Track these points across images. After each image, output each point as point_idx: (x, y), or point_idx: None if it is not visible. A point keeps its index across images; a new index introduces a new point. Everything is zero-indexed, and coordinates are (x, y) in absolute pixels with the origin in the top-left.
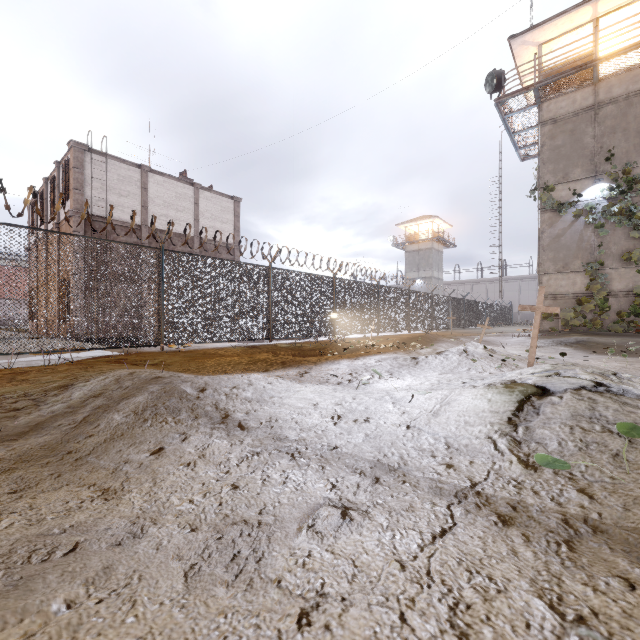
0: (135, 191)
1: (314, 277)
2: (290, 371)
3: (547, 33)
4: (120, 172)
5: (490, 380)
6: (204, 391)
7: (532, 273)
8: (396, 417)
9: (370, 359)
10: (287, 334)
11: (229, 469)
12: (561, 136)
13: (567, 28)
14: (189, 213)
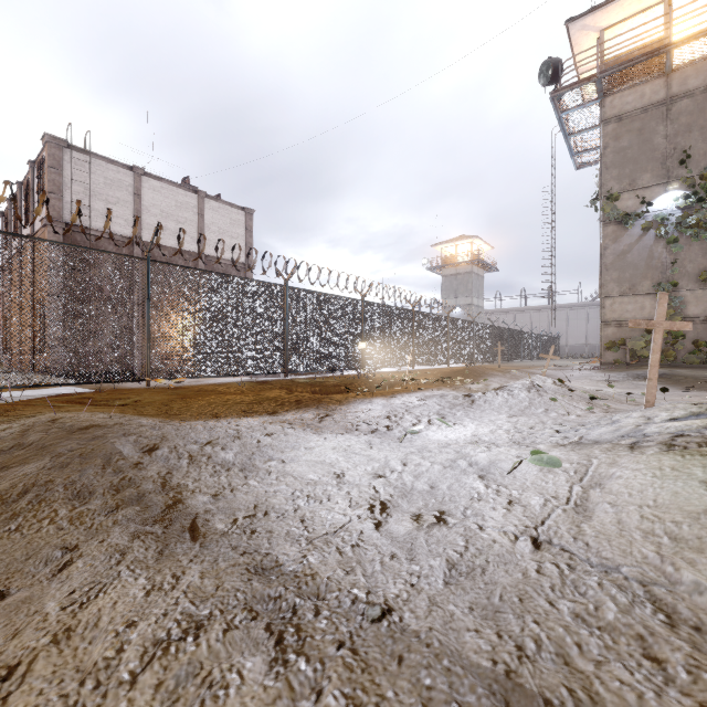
0: (126, 198)
1: (339, 299)
2: (306, 414)
3: (611, 16)
4: (107, 174)
5: (607, 429)
6: (153, 452)
7: (581, 301)
8: (500, 514)
9: (410, 397)
10: (306, 367)
11: (101, 702)
12: (627, 136)
13: (634, 10)
14: (192, 226)
